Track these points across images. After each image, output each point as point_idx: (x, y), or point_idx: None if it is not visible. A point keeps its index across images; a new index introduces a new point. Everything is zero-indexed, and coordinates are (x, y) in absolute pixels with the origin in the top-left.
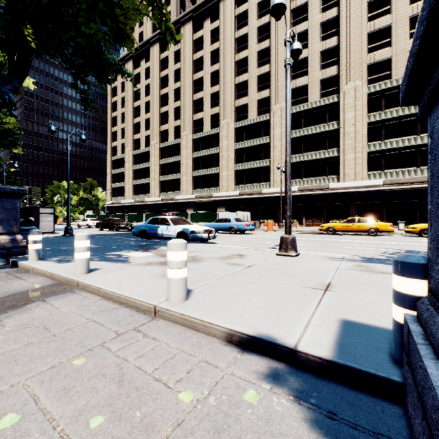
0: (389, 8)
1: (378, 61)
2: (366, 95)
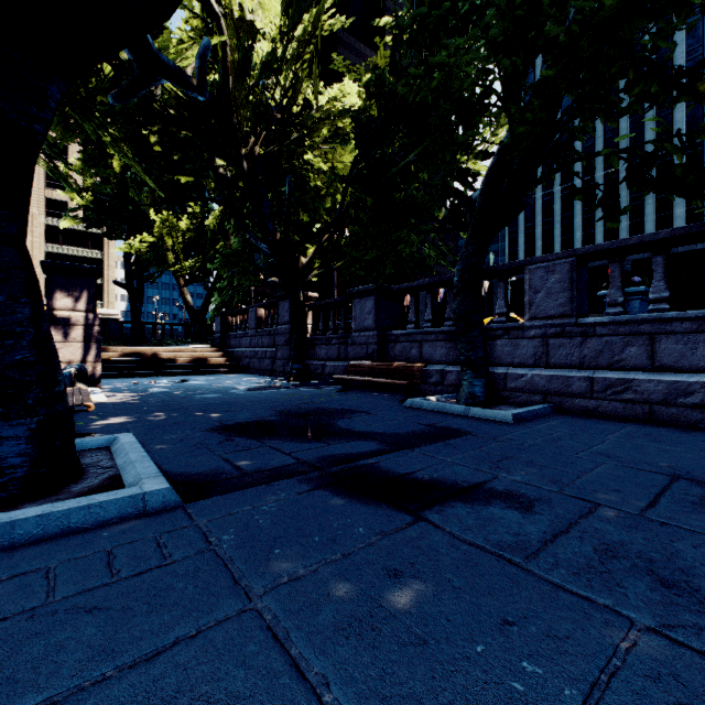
0: (67, 158)
1: (57, 199)
2: (45, 225)
